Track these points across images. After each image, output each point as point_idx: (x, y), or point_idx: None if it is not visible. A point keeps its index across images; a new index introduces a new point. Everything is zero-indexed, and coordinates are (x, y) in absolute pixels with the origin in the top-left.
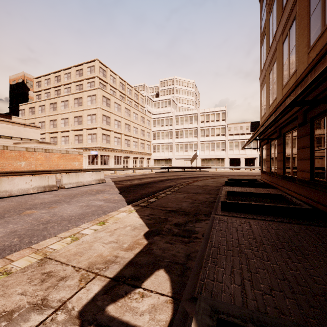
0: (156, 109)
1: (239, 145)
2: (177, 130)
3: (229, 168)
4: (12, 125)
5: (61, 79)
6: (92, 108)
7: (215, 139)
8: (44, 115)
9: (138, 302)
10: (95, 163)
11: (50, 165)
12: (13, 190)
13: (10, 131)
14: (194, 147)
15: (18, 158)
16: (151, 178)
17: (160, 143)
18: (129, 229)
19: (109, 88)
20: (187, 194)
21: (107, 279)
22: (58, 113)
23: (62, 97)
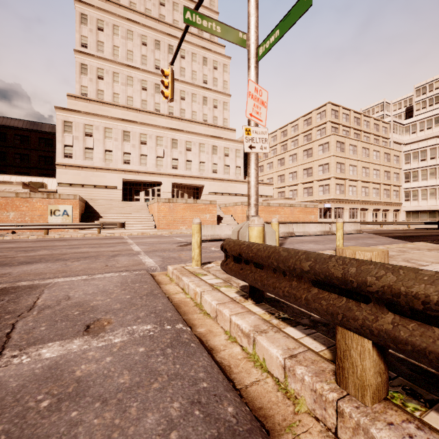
0: (409, 136)
1: None
2: None
3: None
4: None
5: (288, 133)
6: (324, 157)
7: None
8: (272, 171)
9: None
10: (327, 217)
11: (293, 218)
12: (309, 231)
13: None
14: None
15: (274, 212)
16: (415, 233)
17: (418, 186)
18: (436, 246)
19: (341, 129)
20: None
21: None
22: (286, 168)
23: (289, 152)
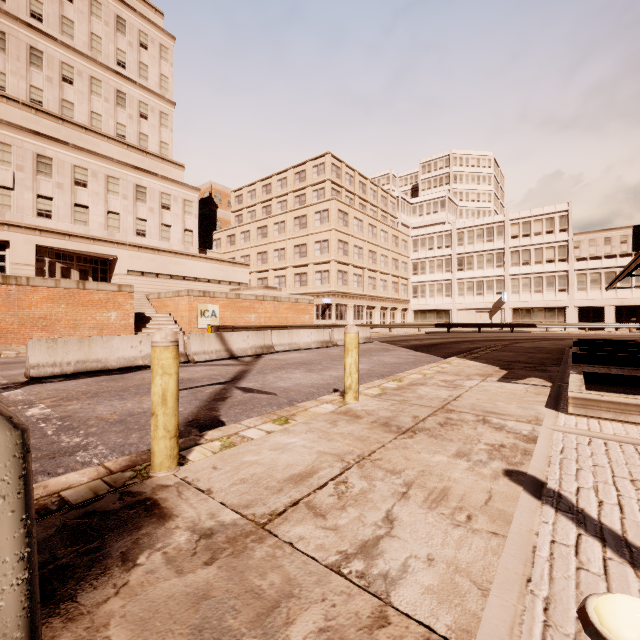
0: (416, 218)
1: (602, 281)
2: (461, 256)
3: (576, 328)
4: (220, 264)
5: (272, 189)
6: (322, 230)
7: (543, 270)
8: (248, 245)
9: (528, 381)
10: (327, 317)
11: (279, 319)
12: (300, 343)
13: (218, 272)
14: (496, 286)
15: (248, 310)
16: (431, 339)
17: (426, 281)
18: (480, 366)
19: (344, 195)
20: (516, 353)
21: (497, 377)
22: (270, 242)
23: (275, 217)
